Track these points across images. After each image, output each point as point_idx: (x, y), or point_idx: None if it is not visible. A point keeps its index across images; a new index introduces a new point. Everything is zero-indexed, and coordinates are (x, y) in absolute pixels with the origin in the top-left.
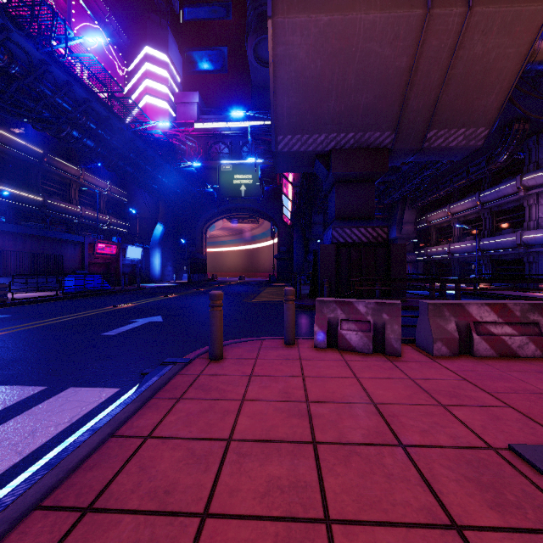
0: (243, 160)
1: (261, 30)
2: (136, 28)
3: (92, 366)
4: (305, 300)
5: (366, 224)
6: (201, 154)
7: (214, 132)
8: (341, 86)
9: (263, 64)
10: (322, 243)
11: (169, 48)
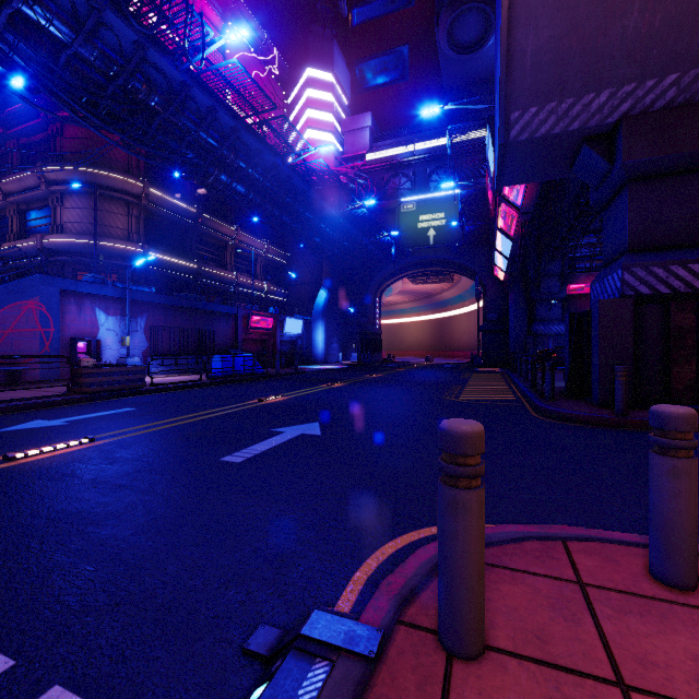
0: (432, 194)
1: (459, 0)
2: (296, 49)
3: (157, 573)
4: (564, 404)
5: None
6: (374, 194)
7: (391, 162)
8: None
9: (461, 50)
10: (559, 306)
11: (334, 64)
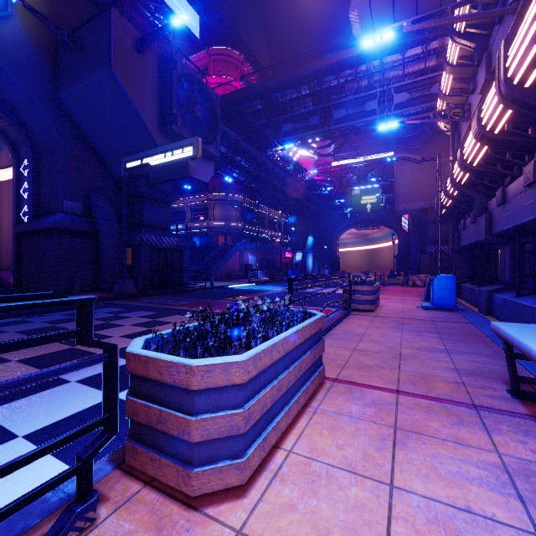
0: (369, 186)
1: None
2: None
3: None
4: None
5: (448, 244)
6: (336, 184)
7: (346, 167)
8: (430, 183)
9: None
10: None
11: None
